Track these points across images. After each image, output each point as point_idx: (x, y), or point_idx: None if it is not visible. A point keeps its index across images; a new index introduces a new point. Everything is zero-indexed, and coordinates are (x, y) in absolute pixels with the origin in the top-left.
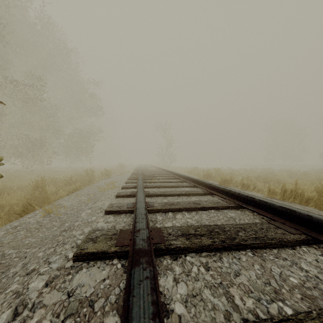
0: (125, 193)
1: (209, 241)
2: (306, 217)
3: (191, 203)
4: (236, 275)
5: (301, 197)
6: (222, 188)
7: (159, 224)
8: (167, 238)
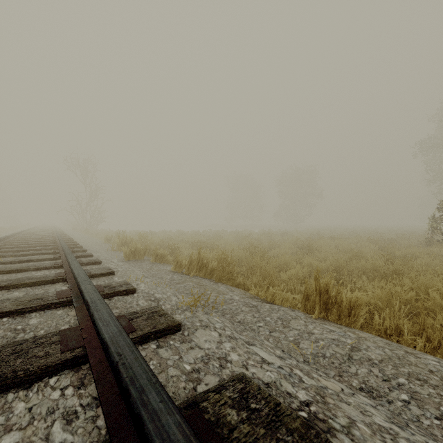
0: None
1: None
2: (91, 318)
3: None
4: None
5: (205, 268)
6: (72, 270)
7: None
8: None
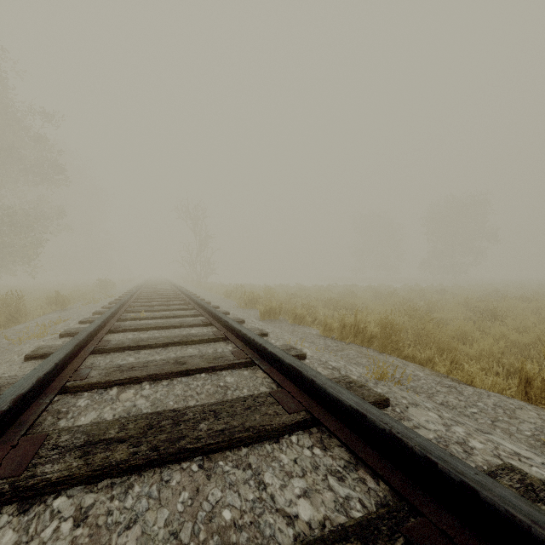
0: (54, 347)
1: (127, 453)
2: (310, 383)
3: (169, 363)
4: (127, 527)
5: (363, 334)
6: (238, 330)
7: (68, 420)
8: (39, 461)
